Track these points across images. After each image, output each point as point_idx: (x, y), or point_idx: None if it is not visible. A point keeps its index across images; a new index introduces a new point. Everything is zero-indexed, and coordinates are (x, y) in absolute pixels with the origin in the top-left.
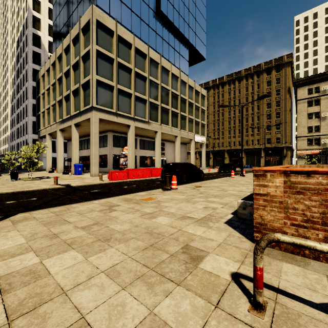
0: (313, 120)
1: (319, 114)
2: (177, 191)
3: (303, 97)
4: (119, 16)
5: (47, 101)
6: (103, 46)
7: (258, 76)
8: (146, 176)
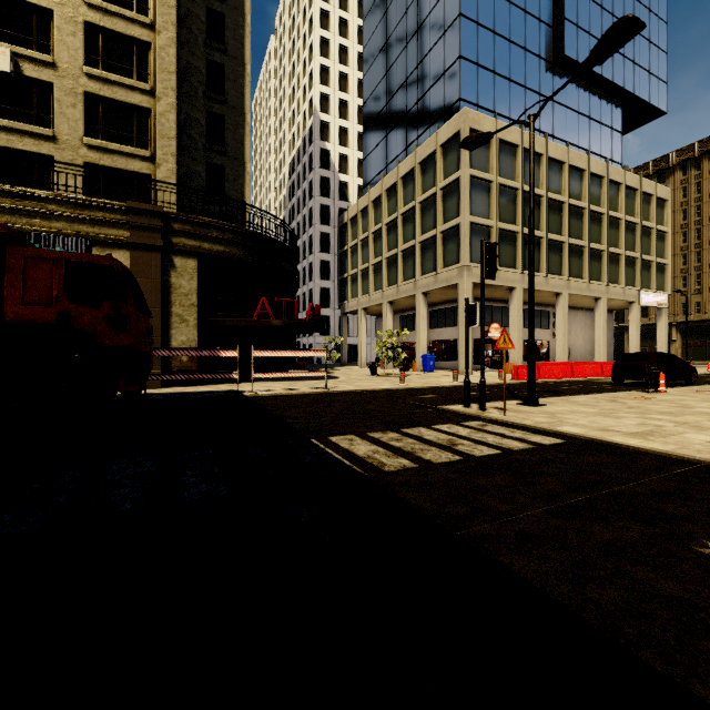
0: None
1: None
2: (674, 394)
3: None
4: (491, 101)
5: (360, 258)
6: (477, 166)
7: None
8: (565, 376)
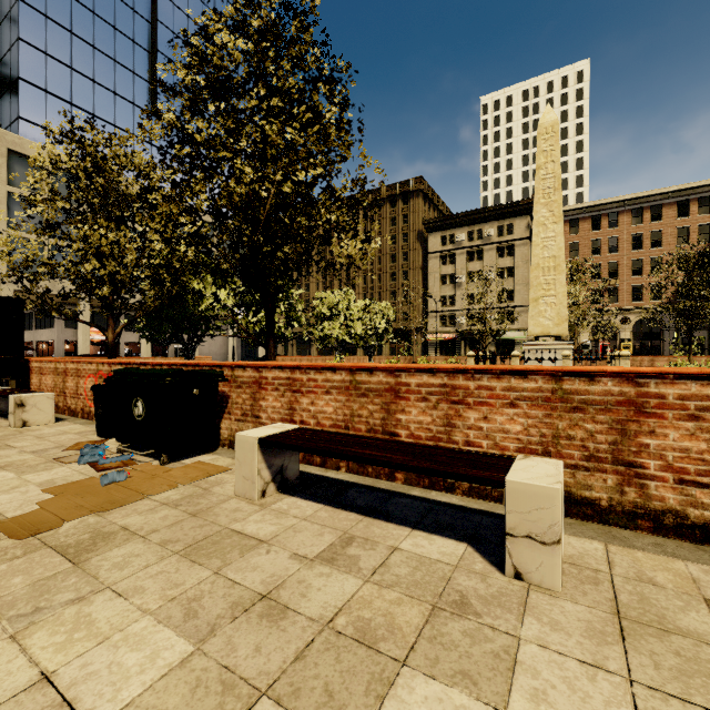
0: (448, 287)
1: (454, 278)
2: None
3: (435, 249)
4: (67, 128)
5: None
6: (24, 185)
7: (380, 207)
8: None
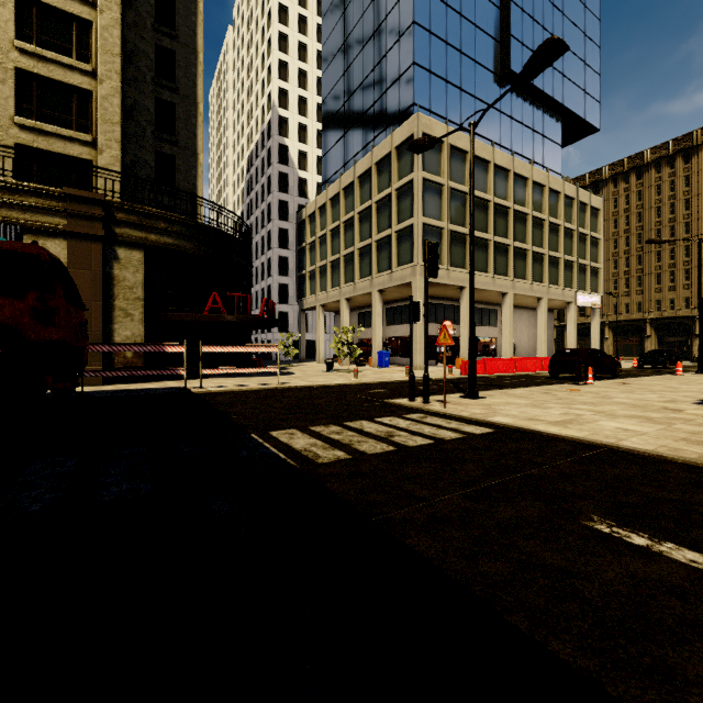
0: None
1: None
2: (599, 387)
3: None
4: (443, 108)
5: (319, 255)
6: (430, 169)
7: None
8: (509, 370)
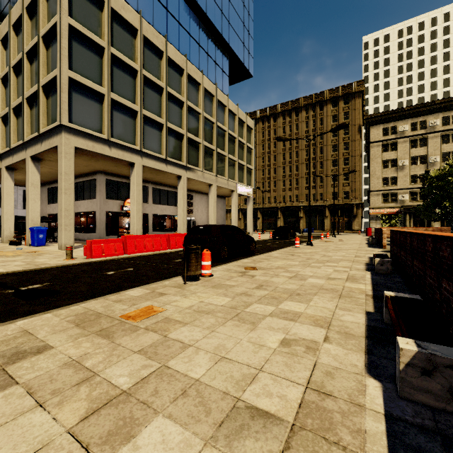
0: (389, 170)
1: (396, 162)
2: (212, 284)
3: (377, 139)
4: None
5: None
6: (84, 23)
7: (321, 107)
8: (160, 248)
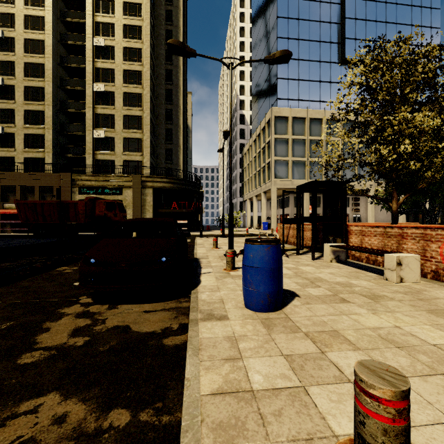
0: None
1: None
2: None
3: None
4: (296, 95)
5: (247, 173)
6: (280, 132)
7: None
8: None
